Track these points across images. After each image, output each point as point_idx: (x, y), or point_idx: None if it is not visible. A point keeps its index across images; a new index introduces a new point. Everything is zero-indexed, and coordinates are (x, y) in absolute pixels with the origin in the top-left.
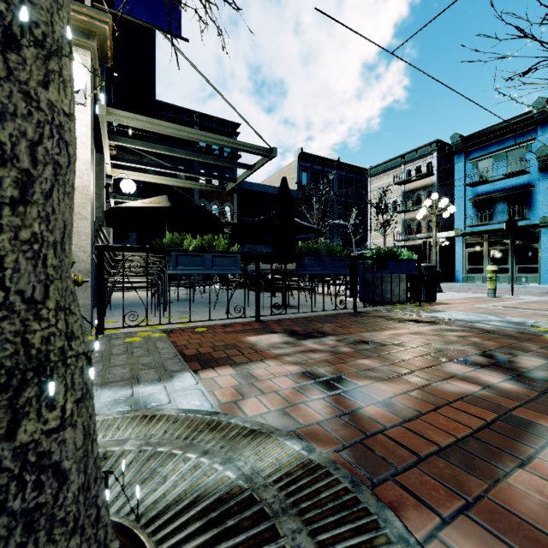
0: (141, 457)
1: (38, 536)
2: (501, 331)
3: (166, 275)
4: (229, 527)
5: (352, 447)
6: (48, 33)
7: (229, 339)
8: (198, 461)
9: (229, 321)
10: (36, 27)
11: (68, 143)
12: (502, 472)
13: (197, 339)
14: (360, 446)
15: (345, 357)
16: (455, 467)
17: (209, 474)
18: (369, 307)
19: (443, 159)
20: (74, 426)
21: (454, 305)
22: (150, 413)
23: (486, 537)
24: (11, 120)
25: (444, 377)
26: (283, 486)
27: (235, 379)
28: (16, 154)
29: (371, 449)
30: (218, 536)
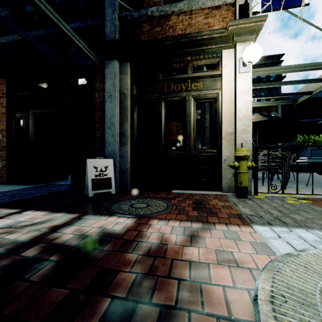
0: None
1: None
2: None
3: (287, 162)
4: None
5: None
6: None
7: None
8: None
9: None
10: None
11: None
12: None
13: None
14: None
15: None
16: None
17: None
18: None
19: None
20: None
21: None
22: None
23: None
24: None
25: None
26: None
27: None
28: None
29: None
30: None
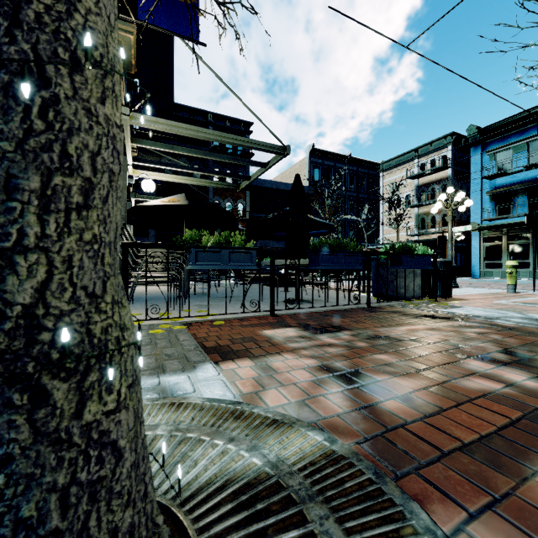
0: (172, 442)
1: (100, 506)
2: (523, 328)
3: (185, 270)
4: (259, 510)
5: (373, 440)
6: (104, 54)
7: (246, 332)
8: (225, 447)
9: (245, 315)
10: (95, 50)
11: (119, 152)
12: (529, 470)
13: (215, 332)
14: (381, 439)
15: (361, 352)
16: (479, 464)
17: (236, 460)
18: (383, 303)
19: (459, 152)
20: (127, 409)
21: (471, 301)
22: (177, 401)
23: (515, 534)
24: (76, 134)
25: (464, 373)
26: (308, 475)
27: (255, 371)
28: (81, 164)
29: (392, 442)
30: (250, 518)
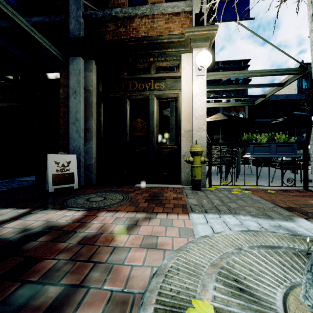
0: None
1: None
2: None
3: (238, 157)
4: None
5: None
6: None
7: (299, 200)
8: None
9: (282, 188)
10: None
11: None
12: None
13: (272, 197)
14: None
15: None
16: None
17: None
18: None
19: None
20: None
21: None
22: (311, 239)
23: None
24: None
25: None
26: None
27: None
28: None
29: None
30: None
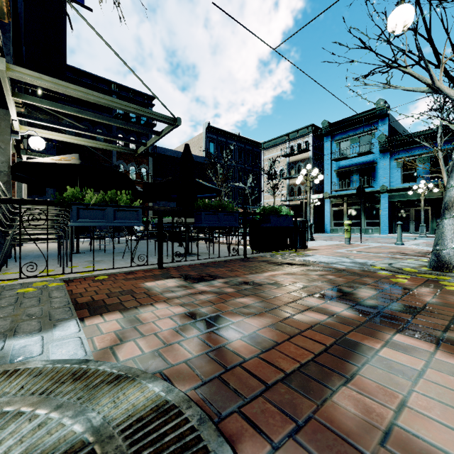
0: None
1: None
2: (349, 270)
3: (70, 227)
4: None
5: (212, 382)
6: None
7: (128, 285)
8: (46, 417)
9: (133, 269)
10: None
11: None
12: (331, 390)
13: (96, 287)
14: (220, 380)
15: (227, 297)
16: (295, 391)
17: (53, 432)
18: (257, 254)
19: (317, 139)
20: None
21: (321, 250)
22: (12, 367)
23: None
24: None
25: (303, 309)
26: (130, 434)
27: (121, 324)
28: None
29: (229, 381)
30: None
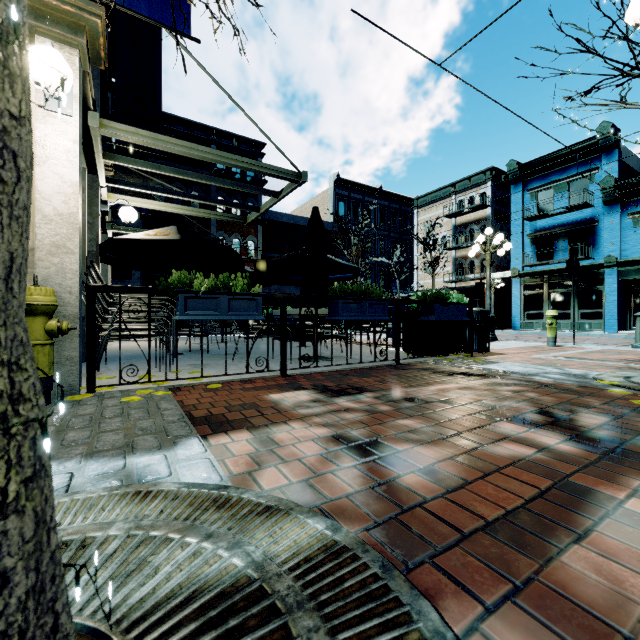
0: (129, 544)
1: None
2: (560, 385)
3: (173, 321)
4: (231, 627)
5: (386, 524)
6: None
7: (248, 397)
8: (199, 546)
9: (250, 376)
10: None
11: (16, 154)
12: (556, 548)
13: (209, 398)
14: (396, 523)
15: (383, 417)
16: (503, 545)
17: (211, 563)
18: (414, 359)
19: (499, 189)
20: (21, 513)
21: (509, 355)
22: (144, 488)
23: (535, 627)
24: None
25: (495, 438)
26: (301, 575)
27: (252, 445)
28: None
29: (407, 525)
30: (217, 639)
